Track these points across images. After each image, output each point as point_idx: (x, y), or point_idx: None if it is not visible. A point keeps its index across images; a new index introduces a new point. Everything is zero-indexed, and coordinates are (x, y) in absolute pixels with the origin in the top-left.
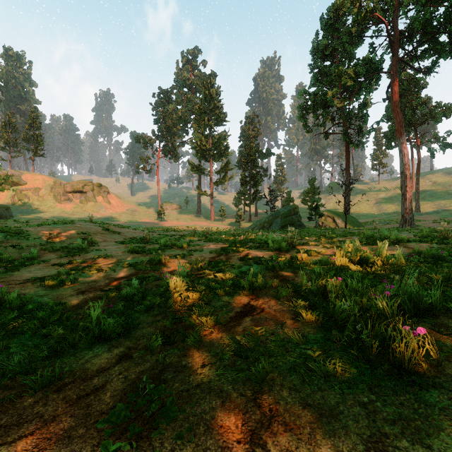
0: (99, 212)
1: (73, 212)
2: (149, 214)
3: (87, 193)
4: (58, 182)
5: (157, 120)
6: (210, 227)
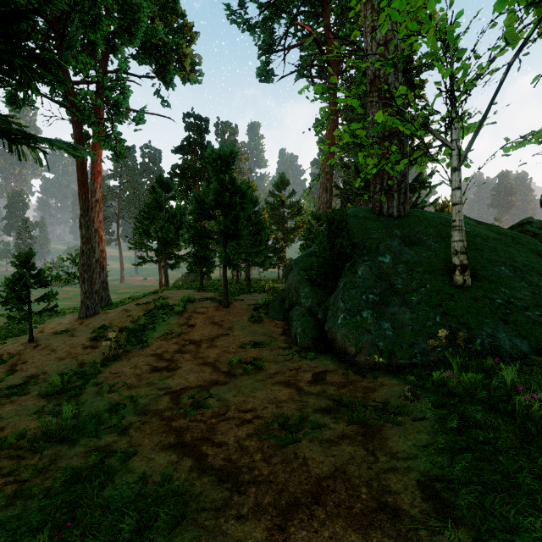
0: None
1: None
2: None
3: None
4: None
5: None
6: None
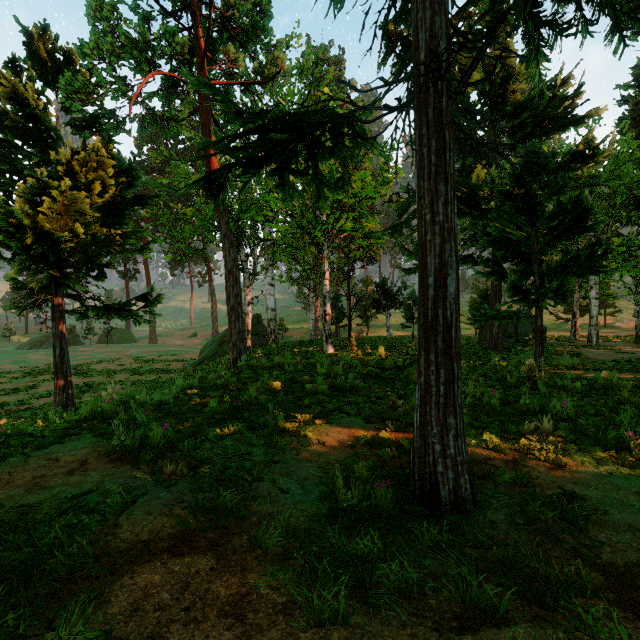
0: None
1: None
2: None
3: None
4: None
5: None
6: None
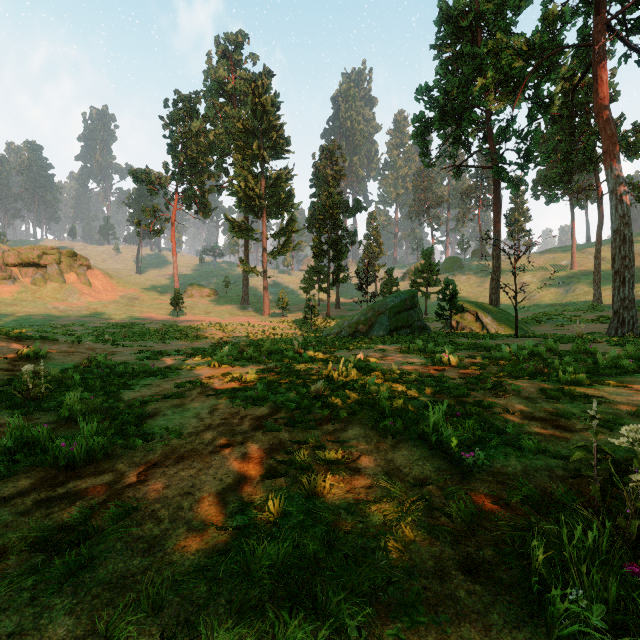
0: (67, 300)
1: (14, 300)
2: (160, 304)
3: (48, 268)
4: None
5: (172, 146)
6: (260, 327)
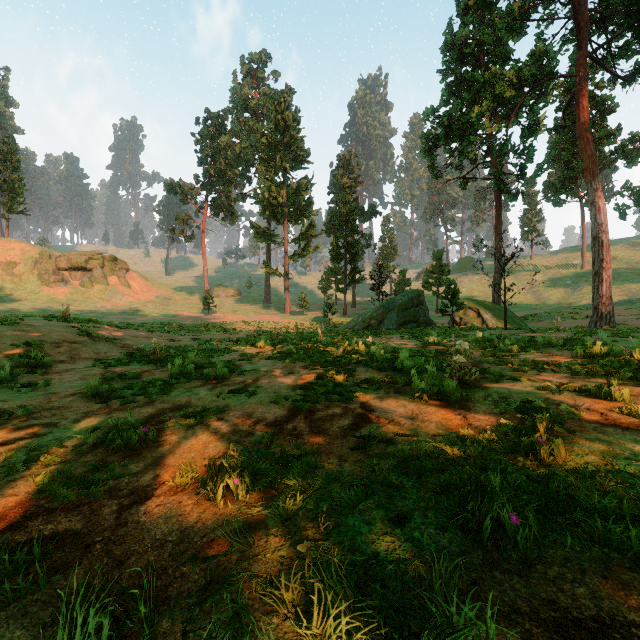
0: (111, 300)
1: (68, 300)
2: (190, 303)
3: (94, 271)
4: (46, 254)
5: (202, 159)
6: (283, 324)
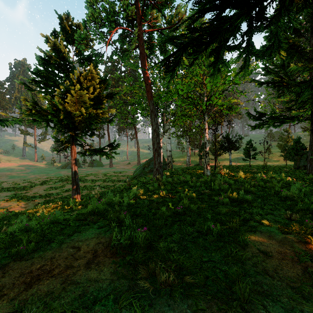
0: None
1: None
2: None
3: None
4: None
5: None
6: (35, 166)
